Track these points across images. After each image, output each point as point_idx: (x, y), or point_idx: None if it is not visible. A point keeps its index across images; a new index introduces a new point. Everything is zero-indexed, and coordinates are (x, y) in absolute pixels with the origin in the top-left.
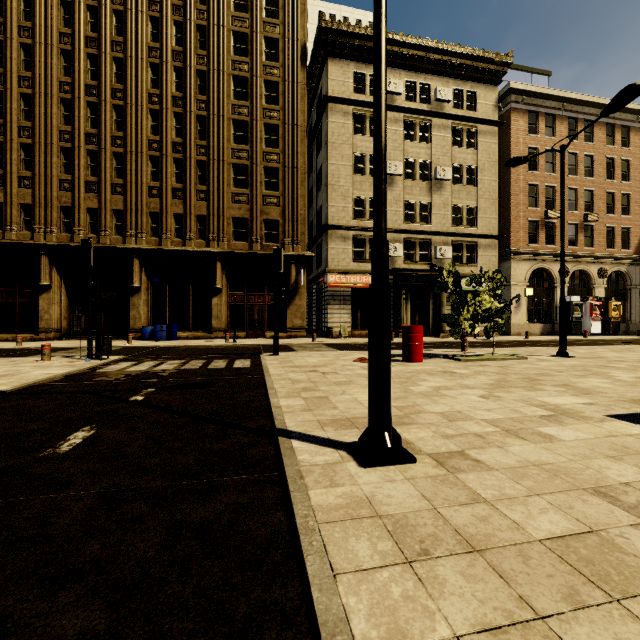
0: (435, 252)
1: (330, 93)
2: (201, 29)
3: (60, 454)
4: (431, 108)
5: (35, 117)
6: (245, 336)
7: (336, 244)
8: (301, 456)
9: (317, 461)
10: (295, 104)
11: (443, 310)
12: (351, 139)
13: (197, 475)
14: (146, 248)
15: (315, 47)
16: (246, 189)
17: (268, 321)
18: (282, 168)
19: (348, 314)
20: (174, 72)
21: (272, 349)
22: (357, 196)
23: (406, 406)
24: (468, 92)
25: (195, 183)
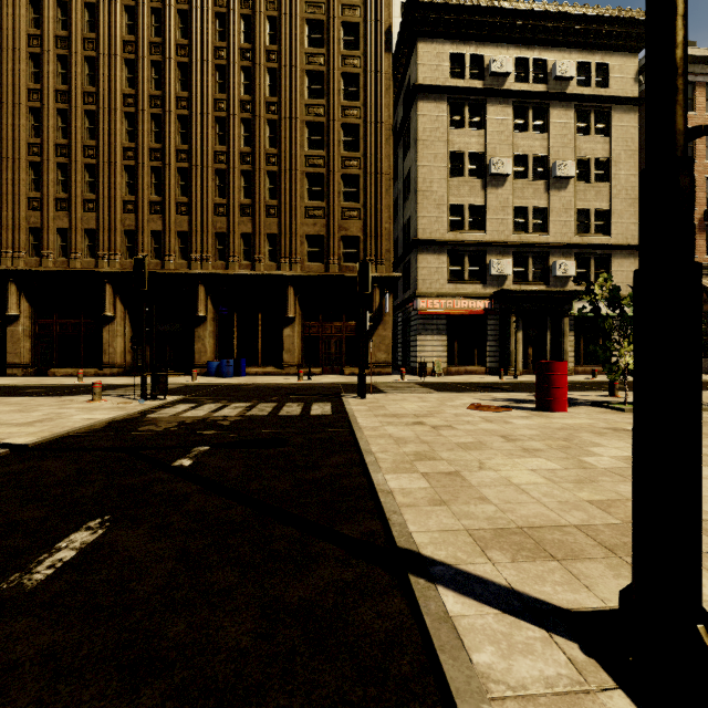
0: (554, 269)
1: (421, 81)
2: (271, 21)
3: (24, 591)
4: (548, 89)
5: (99, 135)
6: (321, 372)
7: (428, 262)
8: (479, 653)
9: (525, 680)
10: (379, 98)
11: (565, 341)
12: (446, 135)
13: (255, 700)
14: (212, 273)
15: (402, 29)
16: (322, 201)
17: (347, 355)
18: (363, 175)
19: (443, 347)
20: (242, 73)
21: (354, 389)
22: (454, 203)
23: (610, 501)
24: (597, 65)
25: (265, 197)
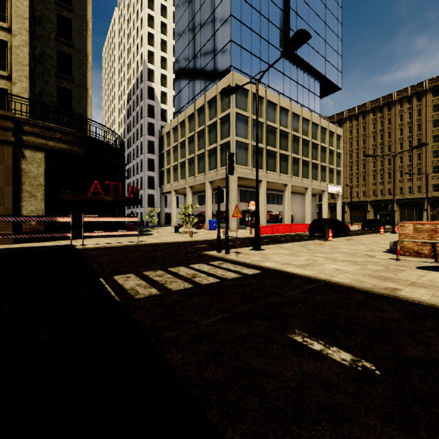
0: None
1: None
2: (418, 125)
3: None
4: None
5: (366, 168)
6: None
7: None
8: None
9: None
10: None
11: None
12: None
13: None
14: (398, 198)
15: None
16: (438, 173)
17: None
18: None
19: None
20: (408, 142)
21: None
22: None
23: None
24: None
25: (416, 175)
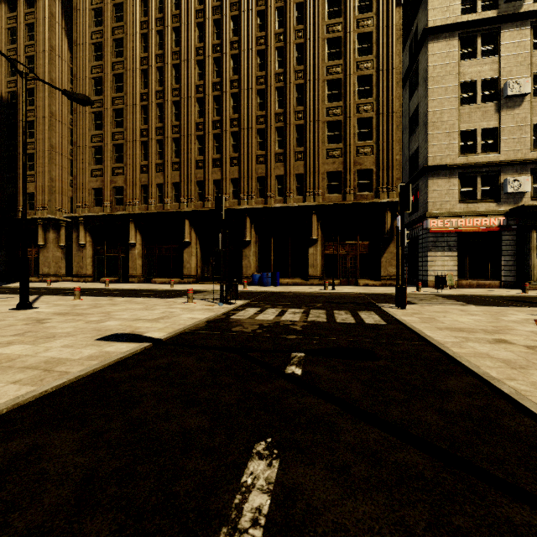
0: None
1: (431, 24)
2: (298, 7)
3: None
4: None
5: (181, 117)
6: (338, 283)
7: (438, 186)
8: None
9: None
10: (390, 48)
11: None
12: (457, 67)
13: None
14: (255, 207)
15: None
16: (339, 143)
17: (360, 269)
18: (376, 116)
19: (453, 262)
20: (276, 52)
21: (381, 299)
22: (464, 129)
23: None
24: None
25: (294, 146)
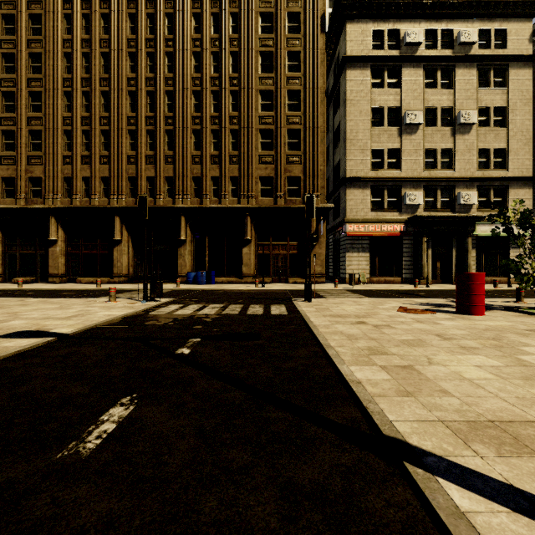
0: (458, 198)
1: (348, 53)
2: (233, 16)
3: (81, 458)
4: (454, 53)
5: (111, 108)
6: (270, 281)
7: (354, 195)
8: None
9: None
10: (315, 69)
11: (468, 257)
12: (369, 94)
13: None
14: (190, 207)
15: (333, 14)
16: (271, 151)
17: (290, 268)
18: (303, 129)
19: (366, 261)
20: (212, 57)
21: (300, 294)
22: (375, 148)
23: None
24: (496, 30)
25: (229, 149)
